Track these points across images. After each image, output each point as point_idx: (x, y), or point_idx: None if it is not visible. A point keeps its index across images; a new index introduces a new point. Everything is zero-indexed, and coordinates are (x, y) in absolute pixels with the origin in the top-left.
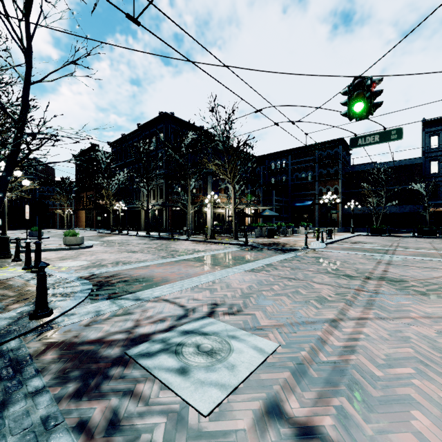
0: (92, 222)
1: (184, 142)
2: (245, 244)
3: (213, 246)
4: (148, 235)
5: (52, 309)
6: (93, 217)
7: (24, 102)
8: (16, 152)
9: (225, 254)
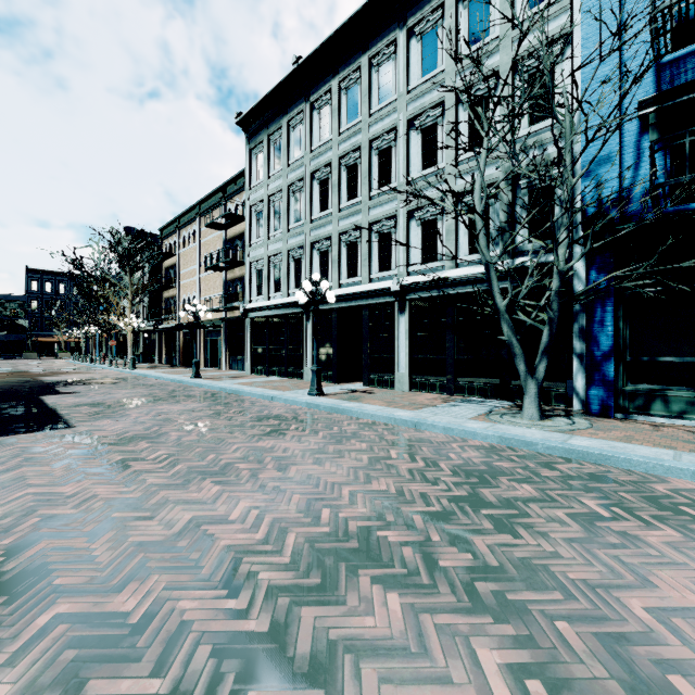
0: None
1: None
2: None
3: None
4: None
5: None
6: None
7: None
8: None
9: None
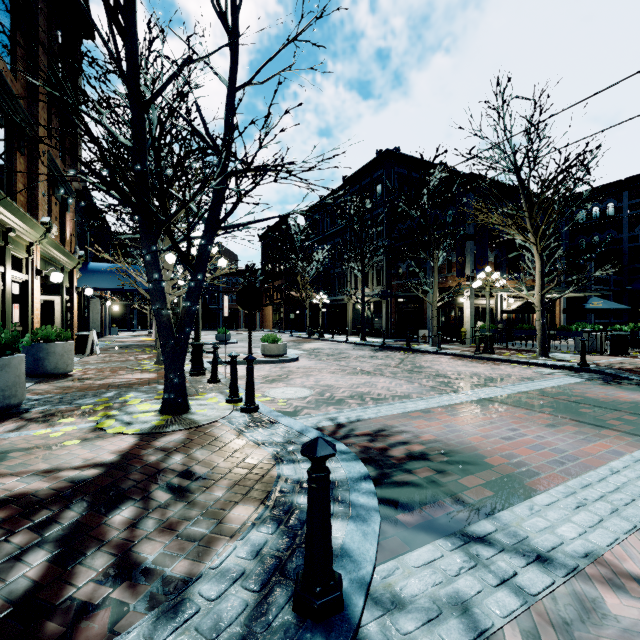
0: (280, 322)
1: (428, 187)
2: (582, 369)
3: (507, 369)
4: (366, 343)
5: (340, 573)
6: (282, 314)
7: (228, 120)
8: (220, 201)
9: (568, 392)
